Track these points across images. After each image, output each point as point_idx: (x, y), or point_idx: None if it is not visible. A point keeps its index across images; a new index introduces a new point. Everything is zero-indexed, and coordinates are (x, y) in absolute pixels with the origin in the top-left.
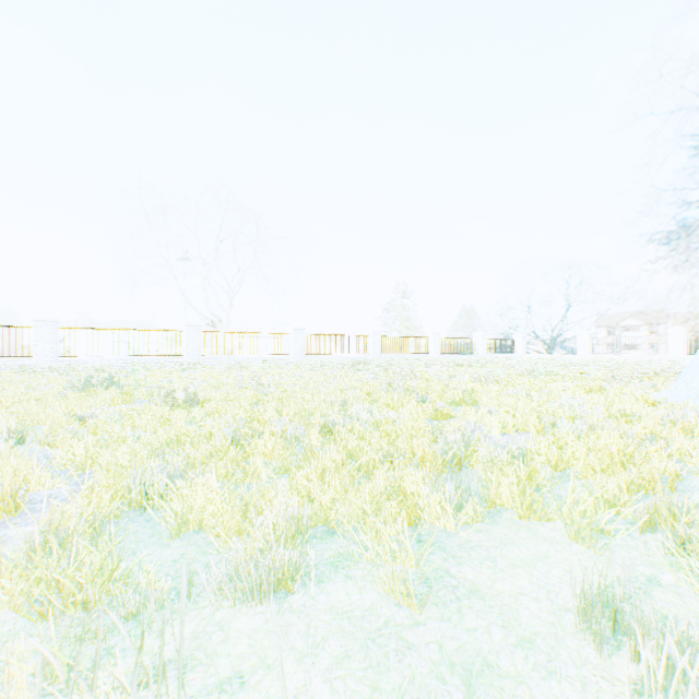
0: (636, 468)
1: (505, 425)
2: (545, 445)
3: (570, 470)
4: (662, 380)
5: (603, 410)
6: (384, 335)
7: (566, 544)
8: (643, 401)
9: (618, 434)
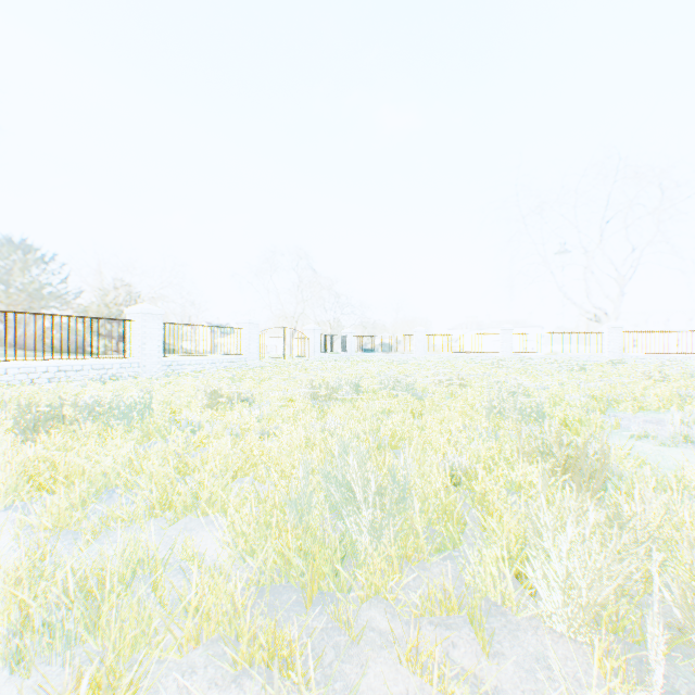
0: None
1: None
2: None
3: None
4: None
5: None
6: None
7: None
8: None
9: None
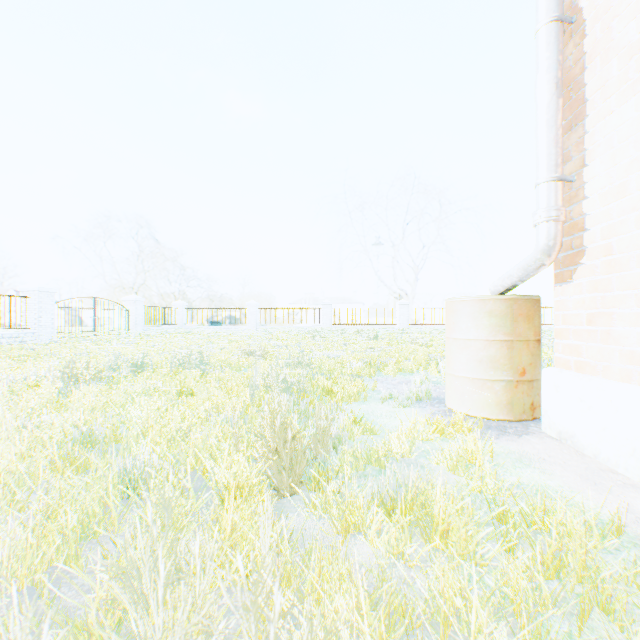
0: None
1: None
2: None
3: None
4: None
5: None
6: None
7: None
8: None
9: None
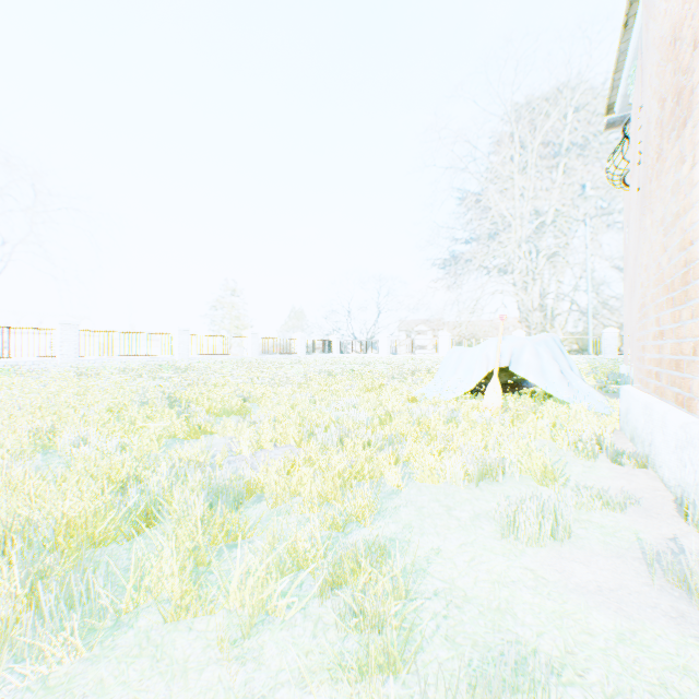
0: (354, 490)
1: (261, 440)
2: (276, 469)
3: (299, 497)
4: (428, 376)
5: (371, 410)
6: (195, 334)
7: (197, 672)
8: (407, 398)
9: (363, 441)
